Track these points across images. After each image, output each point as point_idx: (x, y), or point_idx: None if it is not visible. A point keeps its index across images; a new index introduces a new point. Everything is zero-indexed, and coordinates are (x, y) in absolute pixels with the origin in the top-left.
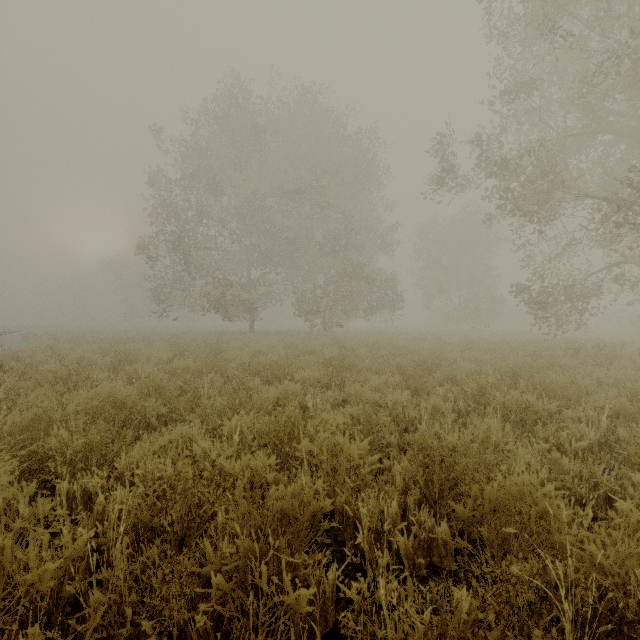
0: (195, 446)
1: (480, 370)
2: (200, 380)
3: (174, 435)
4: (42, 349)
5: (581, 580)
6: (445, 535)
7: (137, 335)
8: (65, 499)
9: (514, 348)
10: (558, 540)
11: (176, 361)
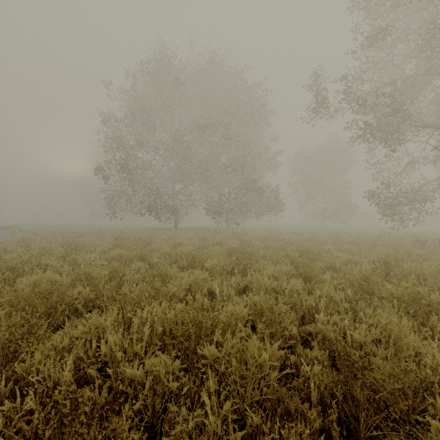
0: (103, 343)
1: (354, 259)
2: (127, 268)
3: (88, 326)
4: (16, 241)
5: None
6: None
7: (93, 230)
8: None
9: (374, 241)
10: None
11: (112, 251)
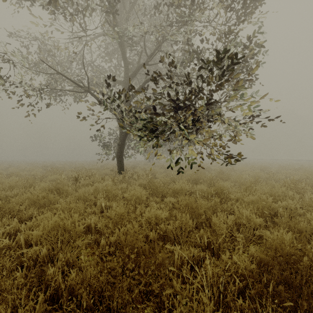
0: None
1: None
2: None
3: None
4: None
5: None
6: None
7: None
8: None
9: None
10: None
11: None
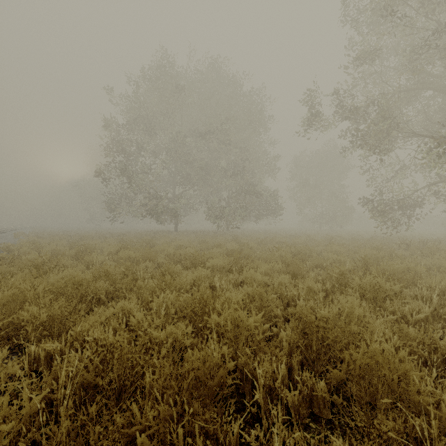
0: (131, 318)
1: (340, 259)
2: (138, 266)
3: (117, 309)
4: (27, 244)
5: (437, 434)
6: (323, 391)
7: (95, 233)
8: (33, 359)
9: (363, 243)
10: (417, 400)
11: (121, 252)
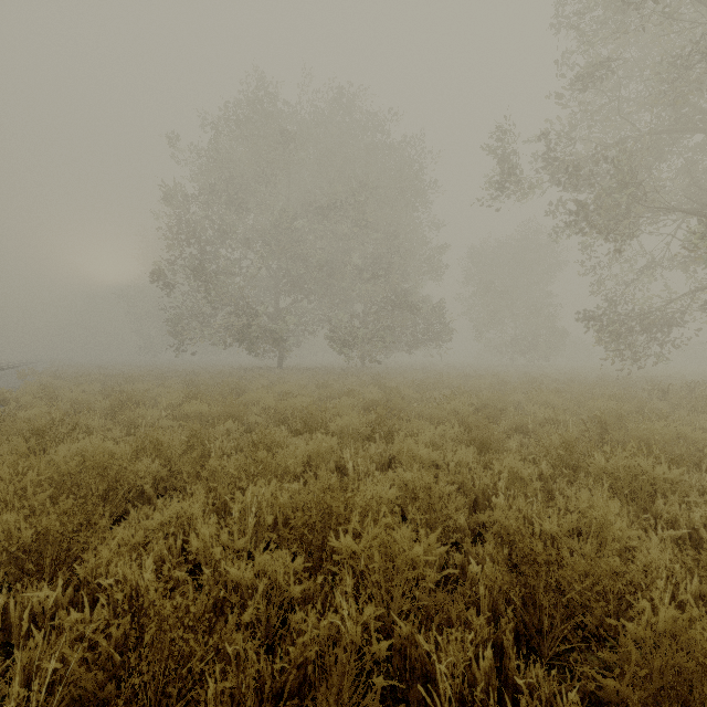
0: (192, 536)
1: (556, 417)
2: (213, 431)
3: (168, 515)
4: (33, 389)
5: None
6: None
7: (150, 372)
8: (1, 619)
9: (589, 389)
10: None
11: (187, 405)
